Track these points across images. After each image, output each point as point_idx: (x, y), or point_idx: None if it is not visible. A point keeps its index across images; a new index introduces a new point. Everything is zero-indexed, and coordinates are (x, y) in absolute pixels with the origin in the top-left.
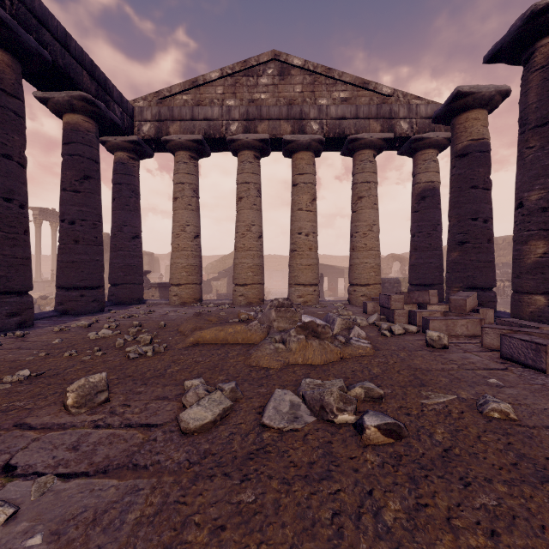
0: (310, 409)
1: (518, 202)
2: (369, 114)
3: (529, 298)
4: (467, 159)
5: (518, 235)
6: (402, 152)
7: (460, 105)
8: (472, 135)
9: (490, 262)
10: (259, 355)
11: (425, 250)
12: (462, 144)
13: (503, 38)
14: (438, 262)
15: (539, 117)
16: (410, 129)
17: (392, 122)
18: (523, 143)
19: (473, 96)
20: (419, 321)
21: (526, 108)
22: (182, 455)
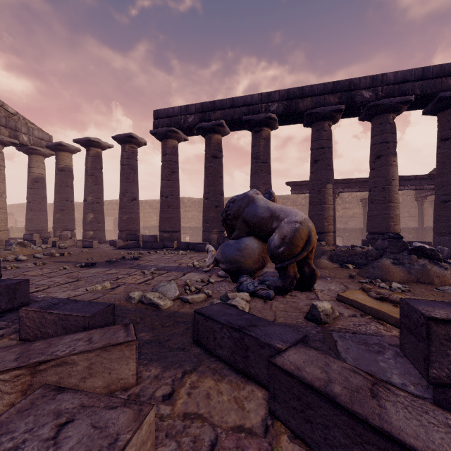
0: (47, 256)
1: (85, 199)
2: (0, 122)
3: (88, 232)
4: (64, 173)
5: (85, 211)
6: (21, 150)
7: (61, 148)
8: (66, 163)
9: (74, 219)
10: (4, 254)
11: (38, 211)
12: (62, 166)
13: (80, 139)
14: (46, 218)
15: (91, 173)
16: (29, 141)
17: (17, 133)
18: (87, 179)
19: (67, 147)
20: (49, 244)
21: (87, 167)
22: (31, 261)
